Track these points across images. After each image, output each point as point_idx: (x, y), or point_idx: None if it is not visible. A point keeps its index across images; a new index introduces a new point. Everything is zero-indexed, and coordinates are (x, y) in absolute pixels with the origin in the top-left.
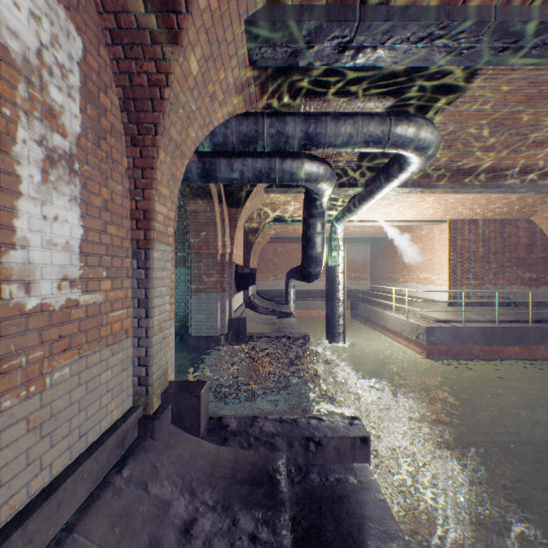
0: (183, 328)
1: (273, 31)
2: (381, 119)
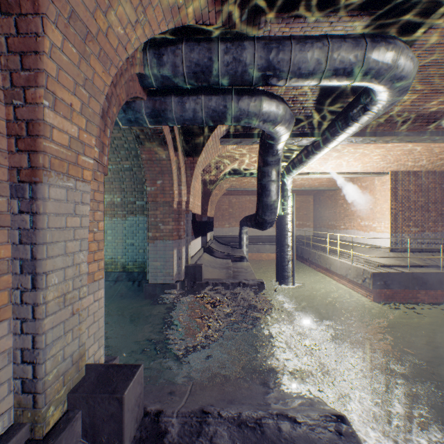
0: (141, 274)
1: None
2: (354, 41)
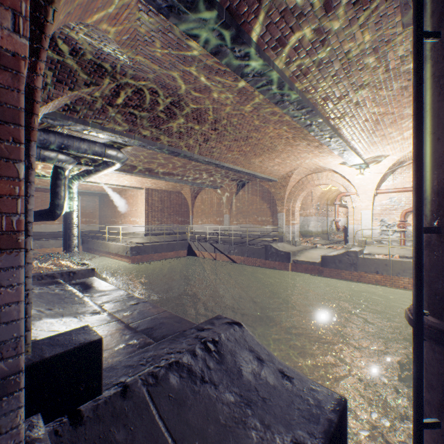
0: None
1: (56, 119)
2: (102, 146)
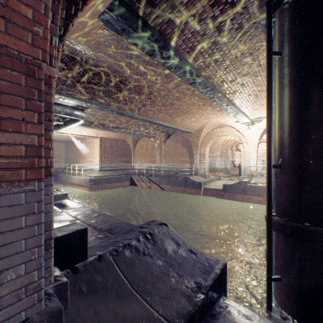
0: None
1: None
2: (71, 109)
